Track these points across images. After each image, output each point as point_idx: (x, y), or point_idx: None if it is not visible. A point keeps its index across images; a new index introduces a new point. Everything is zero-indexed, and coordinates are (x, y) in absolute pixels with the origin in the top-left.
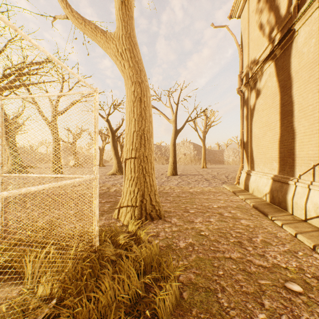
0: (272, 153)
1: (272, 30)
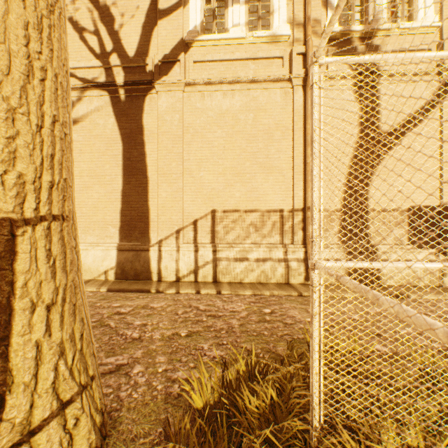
0: (107, 215)
1: (108, 54)
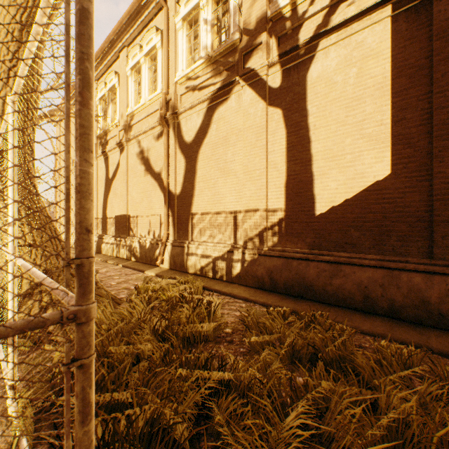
0: None
1: None
